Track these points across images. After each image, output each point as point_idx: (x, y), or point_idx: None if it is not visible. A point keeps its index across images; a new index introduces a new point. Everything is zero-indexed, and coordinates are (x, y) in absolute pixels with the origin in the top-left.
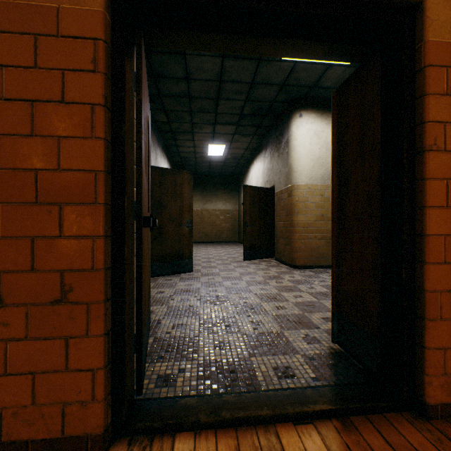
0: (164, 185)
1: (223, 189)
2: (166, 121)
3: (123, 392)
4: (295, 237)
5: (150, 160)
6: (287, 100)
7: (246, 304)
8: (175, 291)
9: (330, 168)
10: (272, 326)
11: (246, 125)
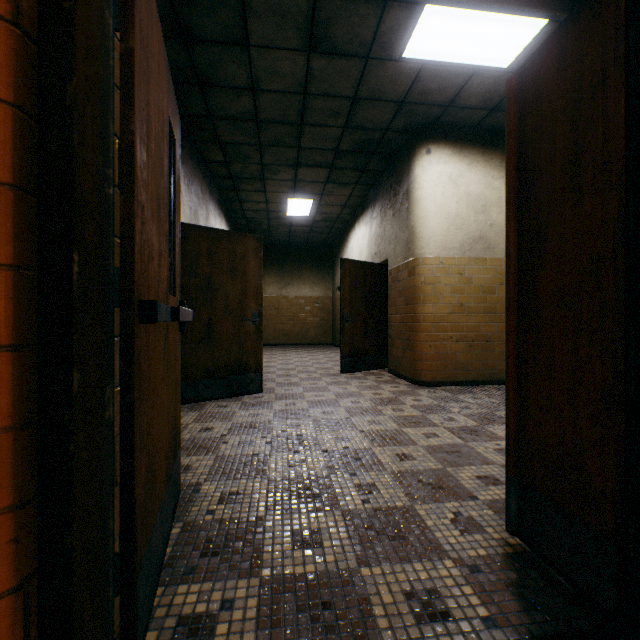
0: (216, 256)
1: (309, 266)
2: (223, 160)
3: None
4: (420, 337)
5: (179, 203)
6: (407, 128)
7: (347, 451)
8: (232, 427)
9: (474, 232)
10: (394, 495)
11: (344, 169)
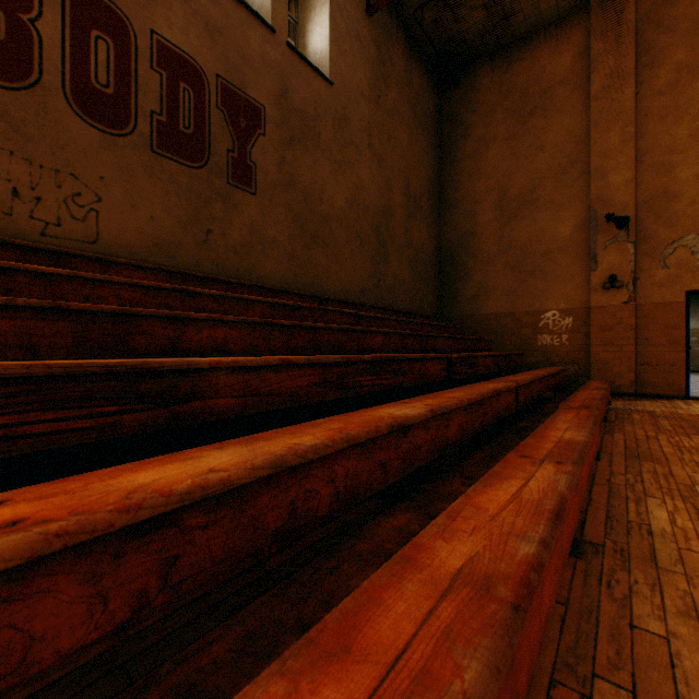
0: None
1: (694, 301)
2: None
3: (688, 389)
4: None
5: None
6: None
7: None
8: None
9: None
10: None
11: None
